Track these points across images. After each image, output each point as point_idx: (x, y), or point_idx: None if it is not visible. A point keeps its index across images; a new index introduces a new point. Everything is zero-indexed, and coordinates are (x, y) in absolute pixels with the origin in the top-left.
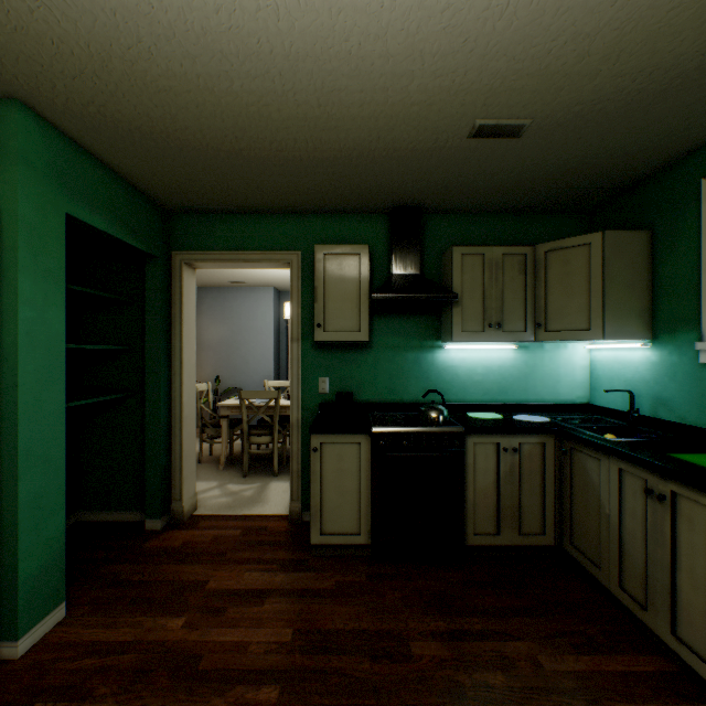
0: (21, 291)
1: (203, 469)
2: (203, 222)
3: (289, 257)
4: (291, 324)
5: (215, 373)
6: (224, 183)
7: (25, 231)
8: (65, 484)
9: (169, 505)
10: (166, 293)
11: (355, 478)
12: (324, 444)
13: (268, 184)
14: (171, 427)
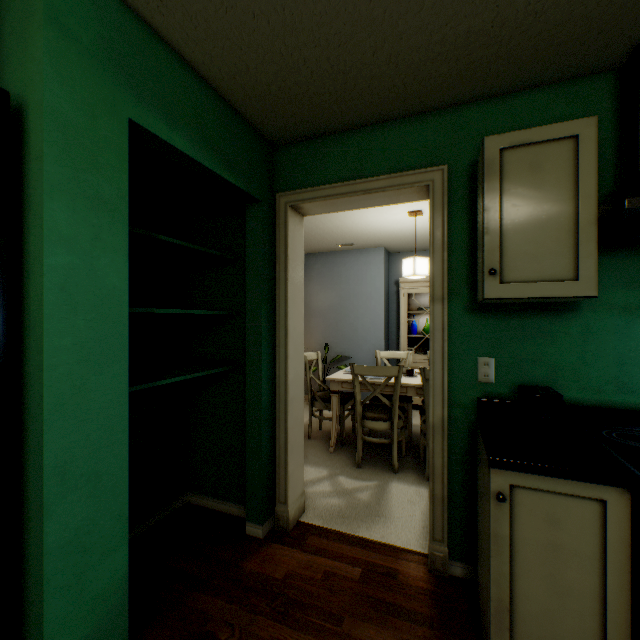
0: (50, 223)
1: (312, 447)
2: (311, 150)
3: (428, 177)
4: (431, 276)
5: (324, 340)
6: (339, 62)
7: (58, 131)
8: (127, 507)
9: (272, 506)
10: (268, 246)
11: (589, 568)
12: (517, 488)
13: (407, 43)
14: (275, 410)
